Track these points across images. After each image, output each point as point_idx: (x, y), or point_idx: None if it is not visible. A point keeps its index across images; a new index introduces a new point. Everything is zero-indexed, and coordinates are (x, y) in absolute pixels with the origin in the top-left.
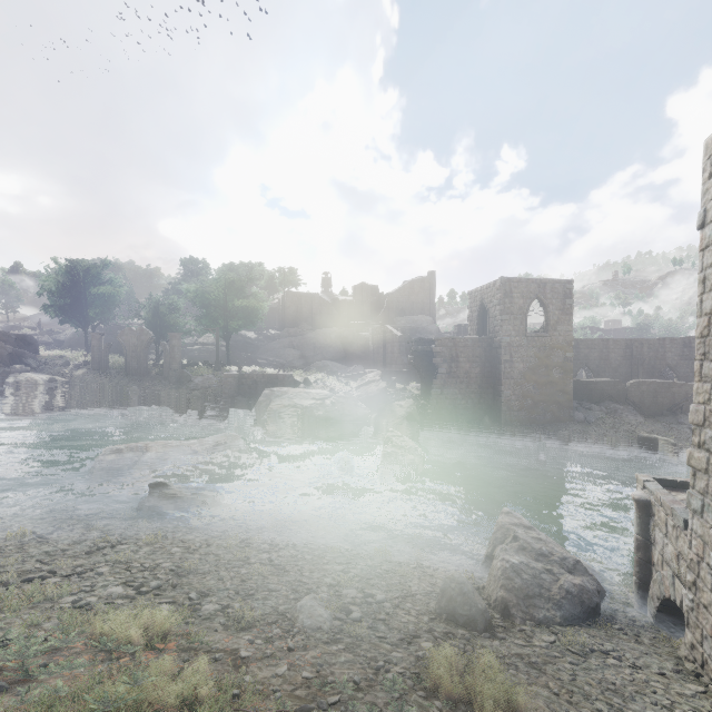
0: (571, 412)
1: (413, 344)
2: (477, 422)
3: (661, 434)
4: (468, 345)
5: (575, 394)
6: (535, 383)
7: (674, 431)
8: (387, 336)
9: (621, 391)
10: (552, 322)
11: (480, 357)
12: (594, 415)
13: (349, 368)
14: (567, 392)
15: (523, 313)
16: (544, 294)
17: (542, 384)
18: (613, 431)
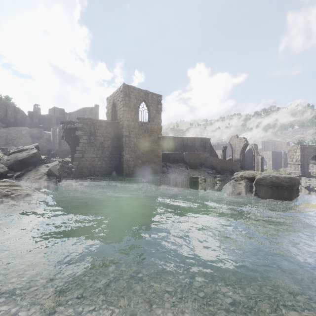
0: (161, 167)
1: (64, 124)
2: (108, 175)
3: (198, 175)
4: (103, 125)
5: (163, 159)
6: (143, 150)
7: (203, 174)
8: (61, 131)
9: (182, 157)
10: (152, 116)
11: (110, 134)
12: (171, 169)
13: None
14: (159, 156)
15: (136, 108)
16: (148, 99)
17: (146, 151)
18: (180, 175)
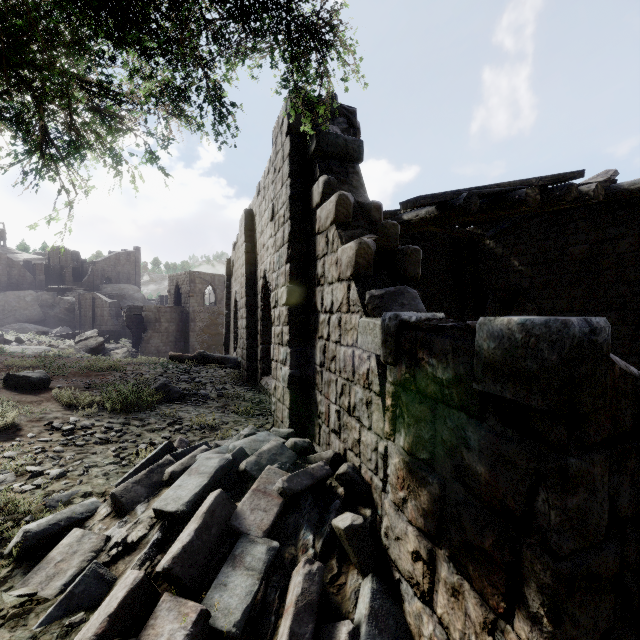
0: None
1: (126, 310)
2: None
3: None
4: (168, 311)
5: None
6: (209, 334)
7: None
8: (97, 302)
9: None
10: (219, 299)
11: (175, 319)
12: None
13: (54, 330)
14: None
15: (202, 293)
16: (214, 282)
17: (213, 335)
18: None
